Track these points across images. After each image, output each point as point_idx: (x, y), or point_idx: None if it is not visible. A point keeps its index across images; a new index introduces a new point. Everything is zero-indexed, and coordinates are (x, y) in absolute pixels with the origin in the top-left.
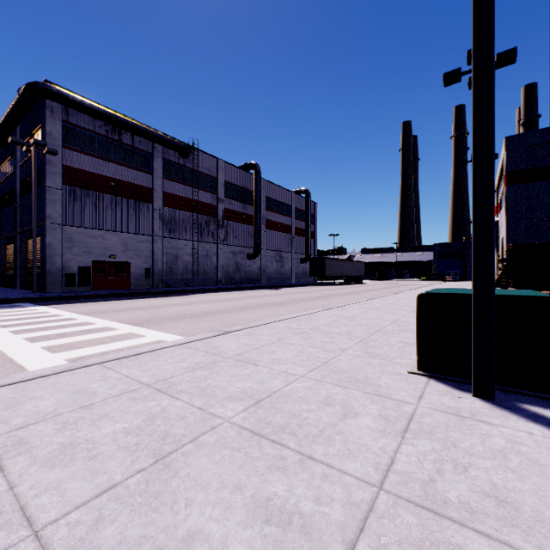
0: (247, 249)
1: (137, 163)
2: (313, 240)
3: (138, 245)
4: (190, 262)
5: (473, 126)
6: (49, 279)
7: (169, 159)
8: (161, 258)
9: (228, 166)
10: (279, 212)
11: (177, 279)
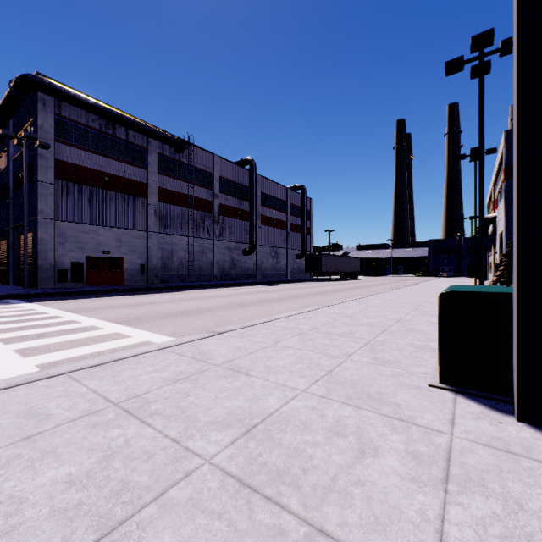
0: (242, 245)
1: (131, 158)
2: (308, 236)
3: (133, 240)
4: (185, 258)
5: (518, 84)
6: (41, 275)
7: (164, 154)
8: (155, 253)
9: (223, 161)
10: (275, 208)
11: (172, 275)
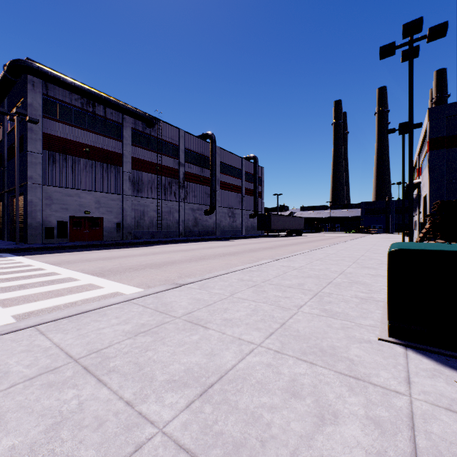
0: (204, 206)
1: (108, 132)
2: (260, 199)
3: (110, 202)
4: (155, 217)
5: None
6: (30, 232)
7: (137, 129)
8: (129, 214)
9: (188, 135)
10: (232, 175)
11: (144, 232)
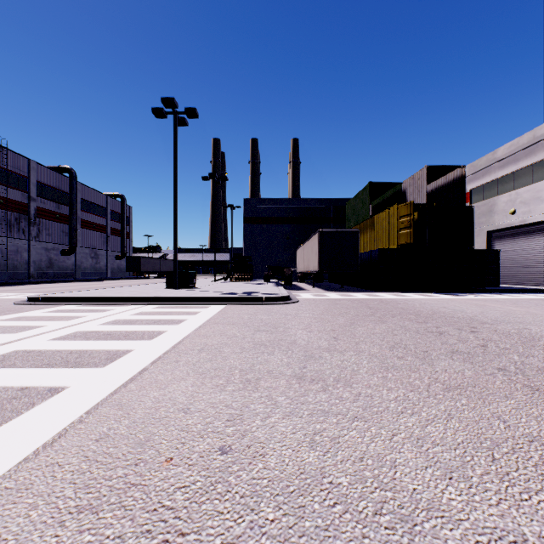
0: (61, 246)
1: None
2: (128, 239)
3: None
4: None
5: (174, 240)
6: None
7: None
8: None
9: (40, 167)
10: (95, 213)
11: None
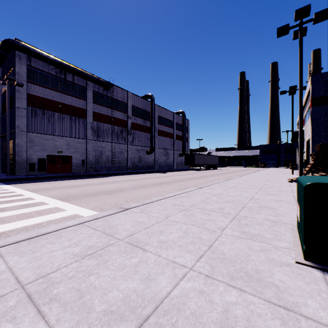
0: (146, 148)
1: (76, 93)
2: (186, 142)
3: (77, 145)
4: (110, 156)
5: None
6: (18, 167)
7: (97, 91)
8: (91, 153)
9: (134, 96)
10: (166, 125)
11: (102, 167)
